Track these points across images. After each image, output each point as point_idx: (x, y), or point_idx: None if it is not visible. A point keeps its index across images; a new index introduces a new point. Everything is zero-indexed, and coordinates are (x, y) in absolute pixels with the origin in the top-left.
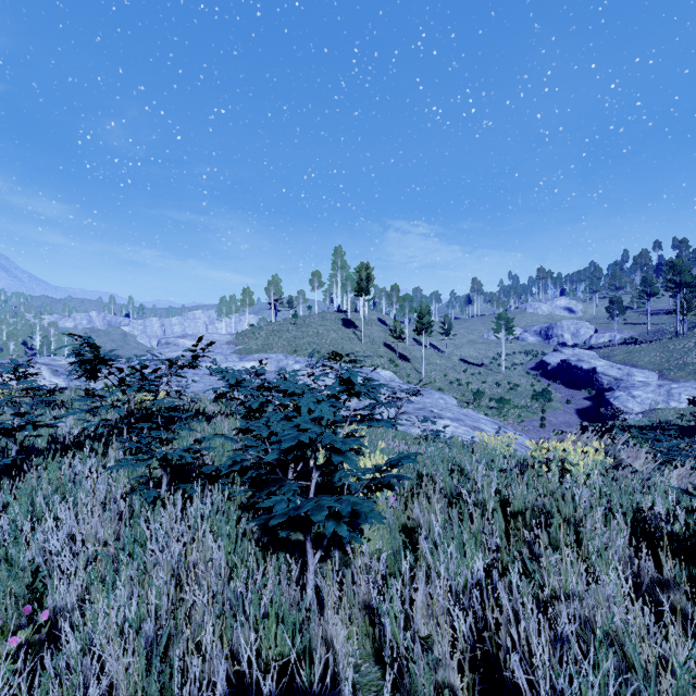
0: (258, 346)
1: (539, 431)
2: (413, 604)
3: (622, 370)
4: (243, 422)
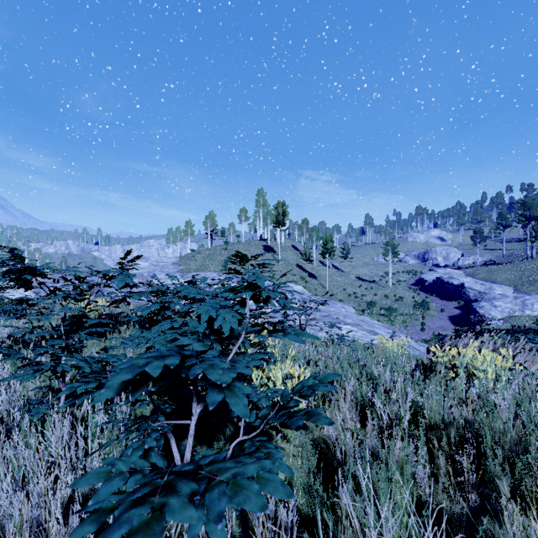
0: (197, 266)
1: (420, 333)
2: None
3: (485, 285)
4: (137, 331)
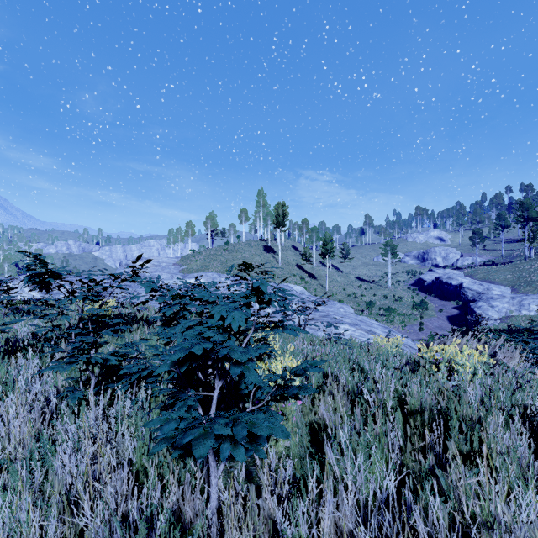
0: (198, 267)
1: (419, 333)
2: (320, 518)
3: (483, 285)
4: (160, 328)
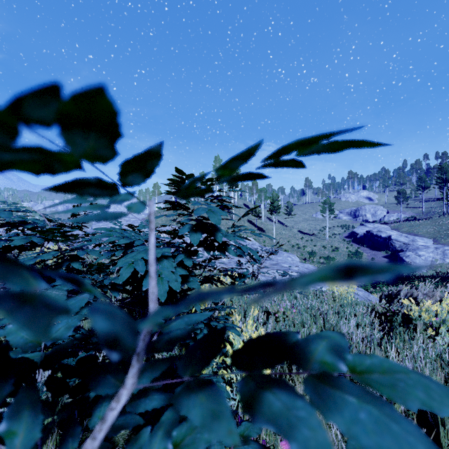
0: (162, 221)
1: None
2: None
3: (408, 237)
4: None
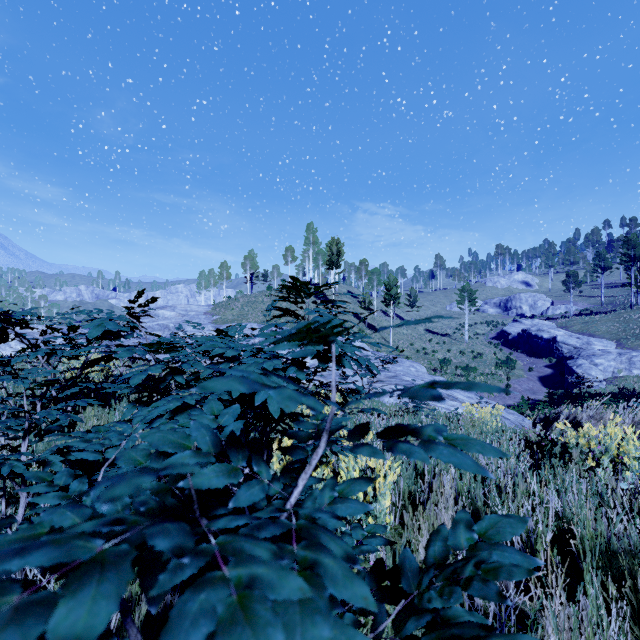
0: (234, 316)
1: (505, 398)
2: None
3: (581, 339)
4: (128, 410)
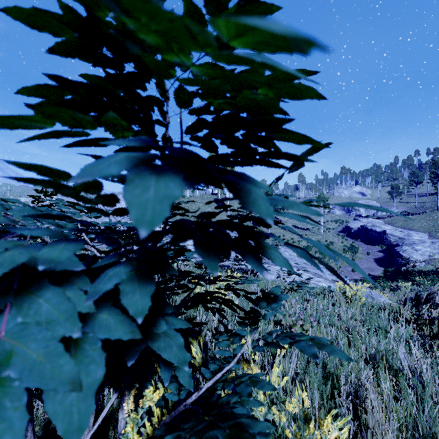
0: None
1: (352, 274)
2: None
3: (403, 232)
4: None
